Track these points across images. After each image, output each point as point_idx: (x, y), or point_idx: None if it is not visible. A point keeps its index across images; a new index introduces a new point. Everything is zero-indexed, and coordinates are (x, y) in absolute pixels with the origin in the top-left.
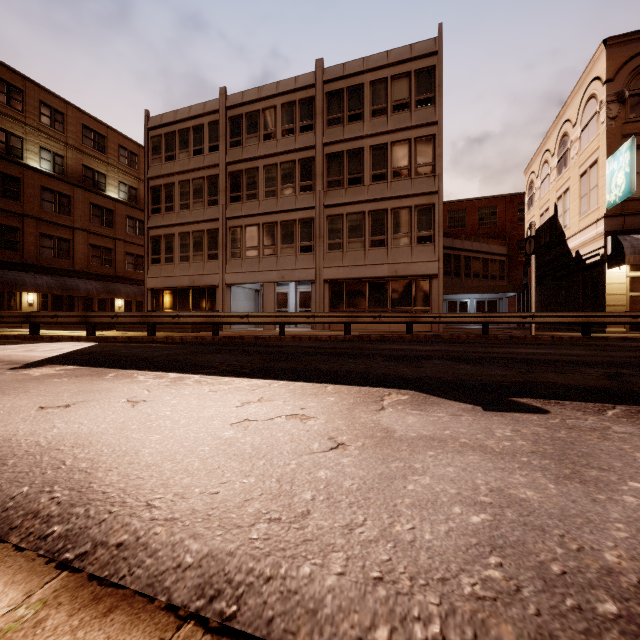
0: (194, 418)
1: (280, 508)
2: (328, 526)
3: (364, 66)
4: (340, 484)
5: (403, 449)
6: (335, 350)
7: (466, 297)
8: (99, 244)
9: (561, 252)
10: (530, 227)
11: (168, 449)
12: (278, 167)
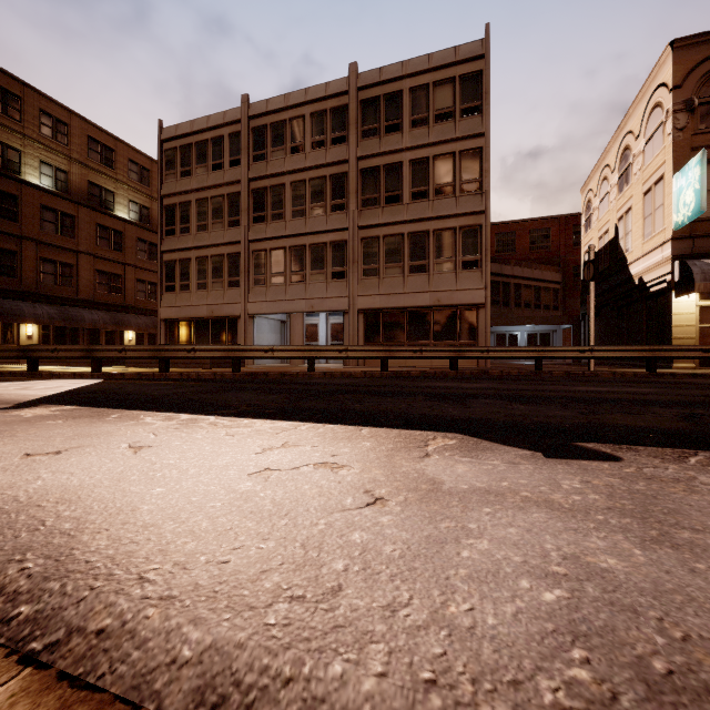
0: (206, 467)
1: (305, 582)
2: (365, 607)
3: (403, 71)
4: (379, 550)
5: (454, 505)
6: (371, 388)
7: (516, 329)
8: (107, 270)
9: (622, 279)
10: (589, 250)
11: (172, 505)
12: (307, 184)
